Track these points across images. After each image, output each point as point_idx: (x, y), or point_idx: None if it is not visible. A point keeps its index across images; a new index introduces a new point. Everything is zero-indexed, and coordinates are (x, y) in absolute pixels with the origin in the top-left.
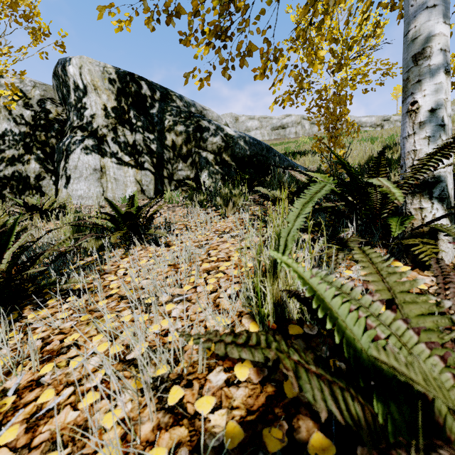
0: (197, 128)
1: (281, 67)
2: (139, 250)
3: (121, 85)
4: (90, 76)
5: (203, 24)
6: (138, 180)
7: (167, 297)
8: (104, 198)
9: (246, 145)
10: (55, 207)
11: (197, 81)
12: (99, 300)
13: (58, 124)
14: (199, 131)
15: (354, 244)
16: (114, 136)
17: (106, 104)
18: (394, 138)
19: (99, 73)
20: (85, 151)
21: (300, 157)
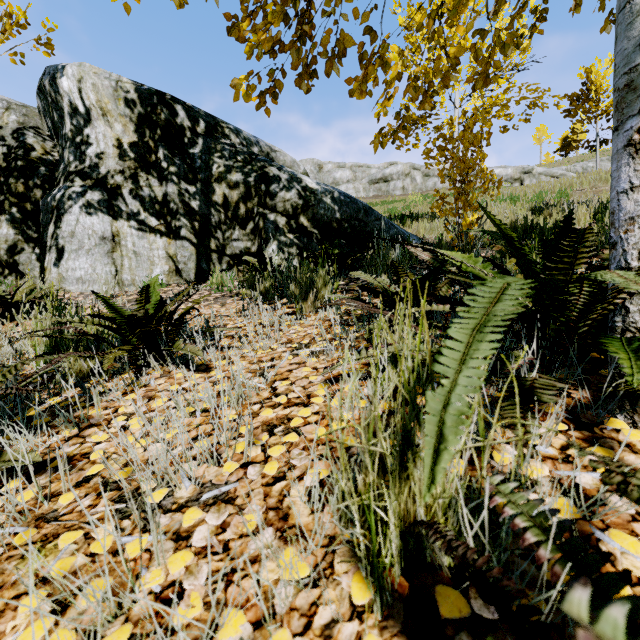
0: (261, 177)
1: (393, 77)
2: (158, 377)
3: (145, 110)
4: (96, 94)
5: (266, 1)
6: (172, 254)
7: (190, 489)
8: (117, 282)
9: (334, 204)
10: (35, 297)
11: (257, 96)
12: (63, 491)
13: (46, 168)
14: (264, 183)
15: (549, 396)
16: (133, 188)
17: (122, 139)
18: (542, 197)
19: (110, 90)
20: (88, 209)
21: (411, 222)
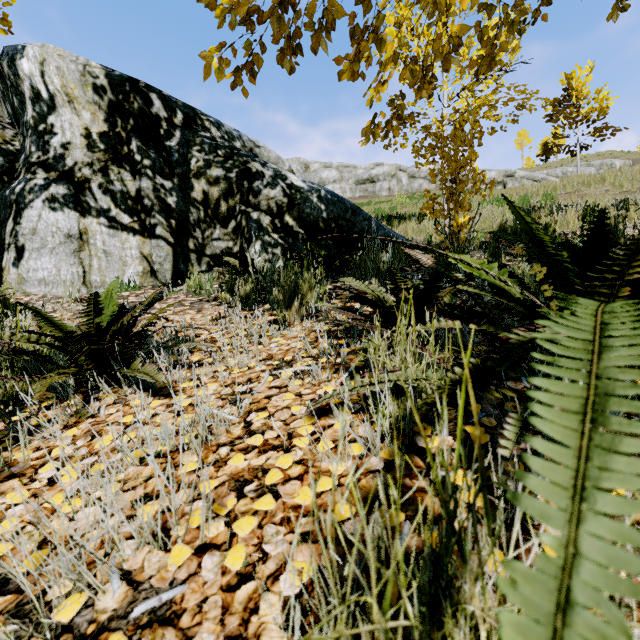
0: (243, 173)
1: (388, 57)
2: (110, 404)
3: (116, 97)
4: (60, 78)
5: None
6: (146, 254)
7: (119, 593)
8: (85, 284)
9: (321, 203)
10: None
11: (231, 73)
12: None
13: (4, 158)
14: (247, 179)
15: None
16: (103, 182)
17: (90, 128)
18: (528, 200)
19: (77, 75)
20: (51, 204)
21: (398, 223)
